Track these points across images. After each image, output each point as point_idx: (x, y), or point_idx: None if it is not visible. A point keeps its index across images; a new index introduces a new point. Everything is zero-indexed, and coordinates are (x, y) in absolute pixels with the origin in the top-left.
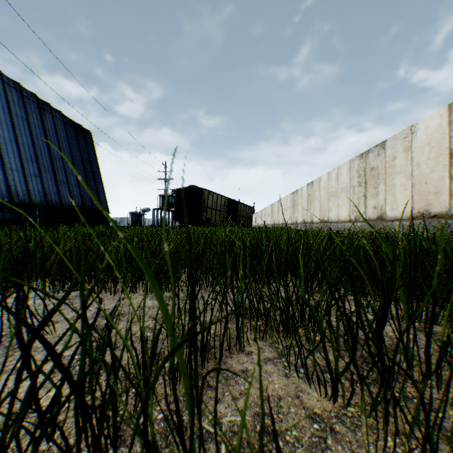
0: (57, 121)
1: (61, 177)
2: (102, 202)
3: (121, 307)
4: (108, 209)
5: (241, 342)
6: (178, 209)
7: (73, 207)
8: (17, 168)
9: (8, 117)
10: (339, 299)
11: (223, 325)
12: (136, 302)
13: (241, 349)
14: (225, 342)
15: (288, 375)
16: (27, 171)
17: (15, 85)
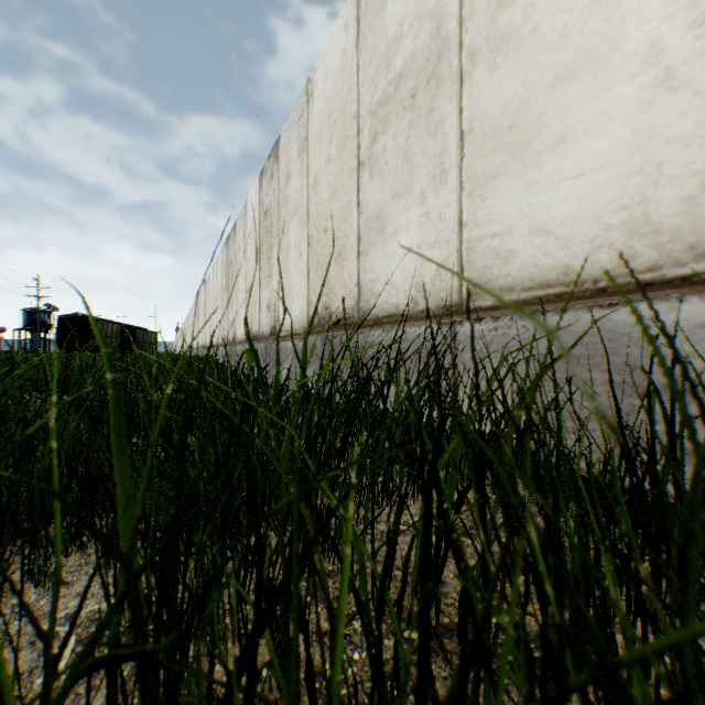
0: None
1: None
2: None
3: None
4: None
5: None
6: (61, 335)
7: None
8: None
9: None
10: None
11: None
12: None
13: None
14: None
15: None
16: None
17: None
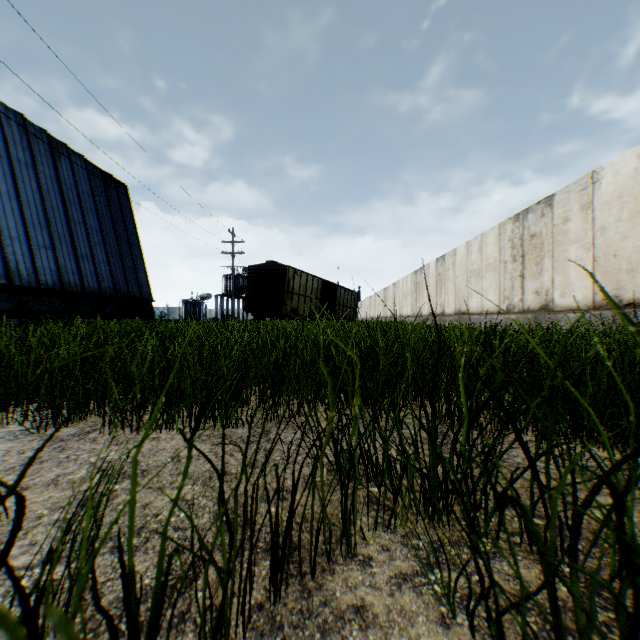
0: (78, 169)
1: (83, 249)
2: (142, 286)
3: (144, 457)
4: (151, 296)
5: (351, 538)
6: (250, 295)
7: (100, 292)
8: (19, 237)
9: (5, 162)
10: (536, 458)
11: (316, 496)
12: (171, 447)
13: (349, 550)
14: (320, 533)
15: (447, 620)
16: (33, 241)
17: (17, 117)
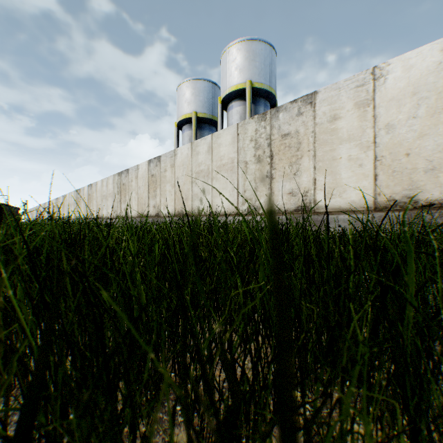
0: None
1: None
2: None
3: None
4: None
5: None
6: None
7: None
8: None
9: None
10: None
11: None
12: None
13: None
14: None
15: None
16: None
17: None
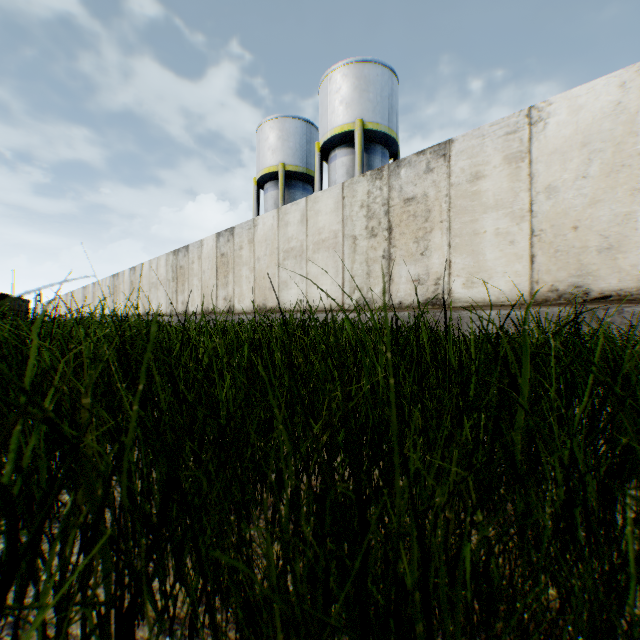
0: None
1: None
2: None
3: None
4: None
5: None
6: None
7: None
8: None
9: None
10: None
11: None
12: None
13: None
14: None
15: None
16: None
17: None
